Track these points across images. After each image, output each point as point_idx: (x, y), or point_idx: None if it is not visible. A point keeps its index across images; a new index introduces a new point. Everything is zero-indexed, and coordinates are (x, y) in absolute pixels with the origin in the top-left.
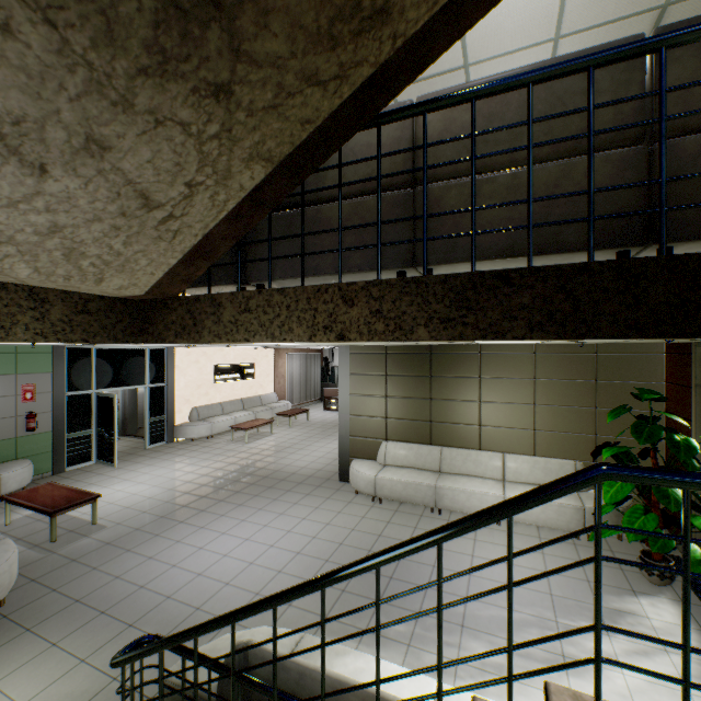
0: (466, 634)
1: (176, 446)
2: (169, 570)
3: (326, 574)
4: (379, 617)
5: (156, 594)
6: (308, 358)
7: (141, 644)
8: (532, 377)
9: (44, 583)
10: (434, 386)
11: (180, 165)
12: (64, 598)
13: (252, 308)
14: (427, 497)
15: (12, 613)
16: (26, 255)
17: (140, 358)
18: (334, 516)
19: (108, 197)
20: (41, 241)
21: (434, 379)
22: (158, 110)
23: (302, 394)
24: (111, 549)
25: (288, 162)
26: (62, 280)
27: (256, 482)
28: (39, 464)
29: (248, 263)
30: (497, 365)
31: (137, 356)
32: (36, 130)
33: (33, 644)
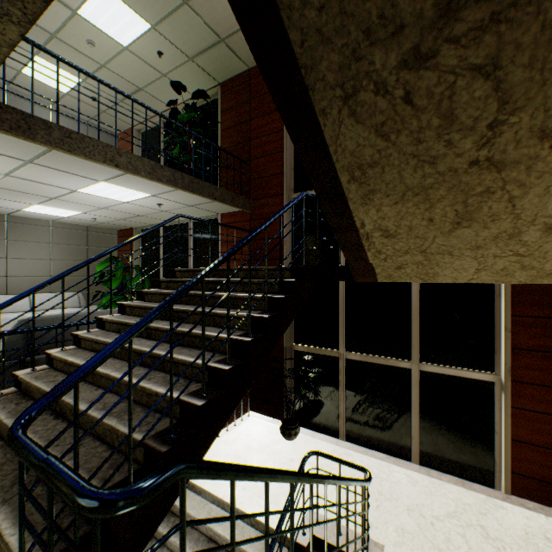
0: None
1: None
2: None
3: None
4: None
5: None
6: None
7: None
8: None
9: None
10: None
11: None
12: None
13: None
14: None
15: None
16: None
17: None
18: None
19: None
20: None
21: None
22: None
23: None
24: None
25: None
26: None
27: None
28: None
29: None
30: None
31: None
32: None
33: None
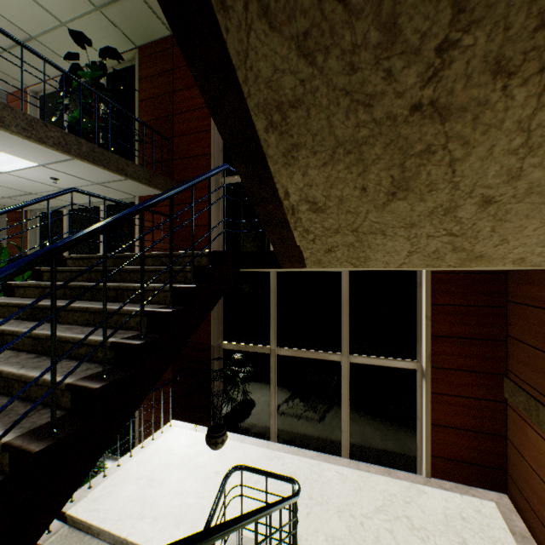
0: None
1: None
2: None
3: None
4: None
5: None
6: None
7: None
8: None
9: None
10: None
11: None
12: None
13: None
14: None
15: None
16: None
17: None
18: None
19: None
20: None
21: None
22: None
23: None
24: None
25: None
26: None
27: None
28: None
29: None
30: None
31: None
32: None
33: None
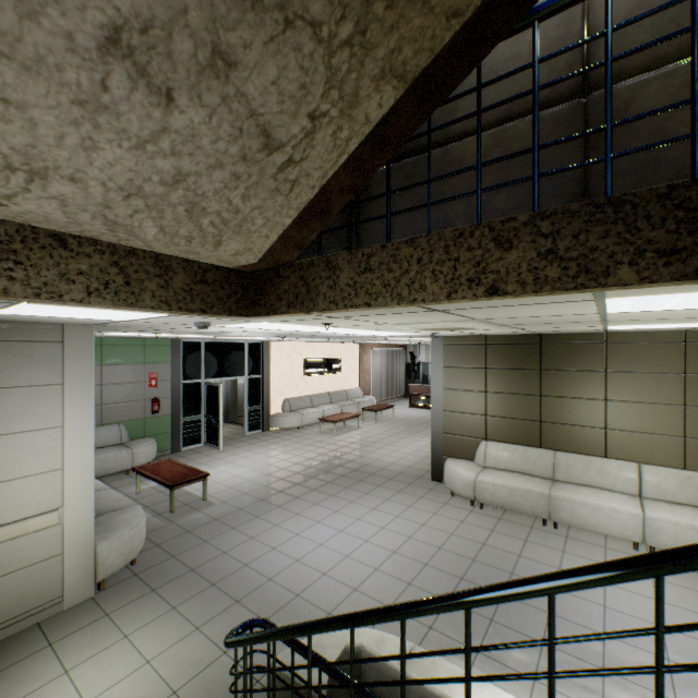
0: (609, 681)
1: (271, 434)
2: (269, 552)
3: (473, 591)
4: (553, 661)
5: (258, 574)
6: (392, 354)
7: (251, 627)
8: (681, 371)
9: (165, 549)
10: (544, 381)
11: (305, 88)
12: (181, 565)
13: (373, 266)
14: (538, 507)
15: (141, 573)
16: (153, 211)
17: (240, 351)
18: (429, 517)
19: (230, 135)
20: (166, 193)
21: (544, 373)
22: (288, 2)
23: (386, 390)
24: (218, 525)
25: (422, 80)
26: (184, 243)
27: (346, 474)
28: (161, 443)
29: (360, 226)
30: (630, 357)
31: (238, 349)
32: (163, 41)
33: (157, 604)
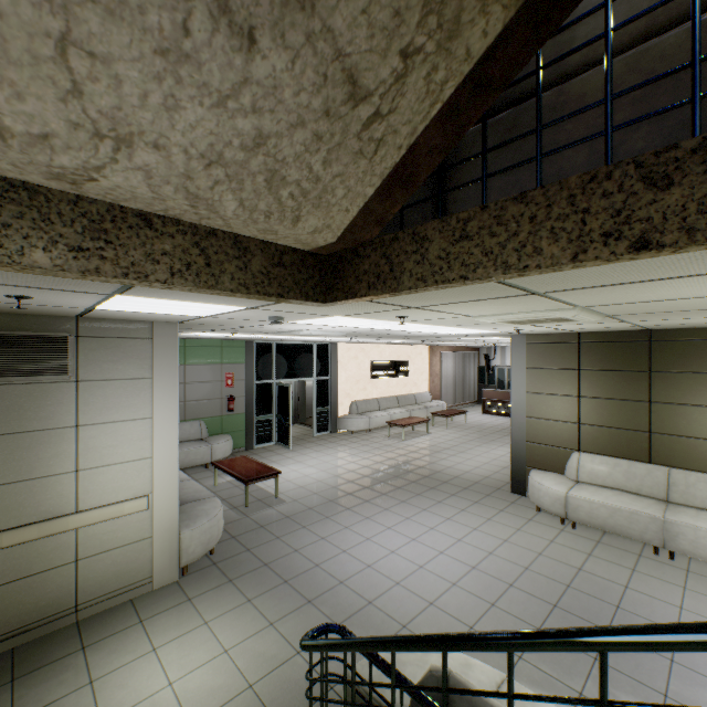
0: None
1: (338, 436)
2: (339, 554)
3: (613, 630)
4: None
5: (329, 575)
6: (463, 357)
7: (327, 631)
8: None
9: (241, 541)
10: (654, 384)
11: (398, 16)
12: (255, 559)
13: (471, 233)
14: (649, 532)
15: (219, 562)
16: (233, 182)
17: (309, 353)
18: (512, 533)
19: (314, 84)
20: (246, 160)
21: (654, 375)
22: None
23: (457, 395)
24: (289, 522)
25: None
26: (263, 219)
27: (417, 480)
28: (236, 440)
29: (448, 196)
30: None
31: (306, 351)
32: None
33: (233, 595)
